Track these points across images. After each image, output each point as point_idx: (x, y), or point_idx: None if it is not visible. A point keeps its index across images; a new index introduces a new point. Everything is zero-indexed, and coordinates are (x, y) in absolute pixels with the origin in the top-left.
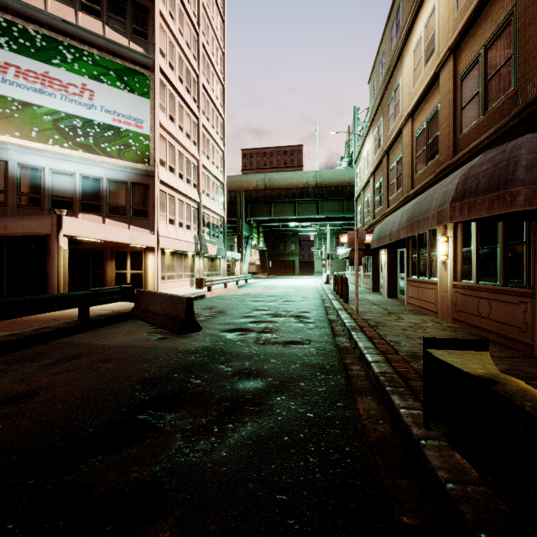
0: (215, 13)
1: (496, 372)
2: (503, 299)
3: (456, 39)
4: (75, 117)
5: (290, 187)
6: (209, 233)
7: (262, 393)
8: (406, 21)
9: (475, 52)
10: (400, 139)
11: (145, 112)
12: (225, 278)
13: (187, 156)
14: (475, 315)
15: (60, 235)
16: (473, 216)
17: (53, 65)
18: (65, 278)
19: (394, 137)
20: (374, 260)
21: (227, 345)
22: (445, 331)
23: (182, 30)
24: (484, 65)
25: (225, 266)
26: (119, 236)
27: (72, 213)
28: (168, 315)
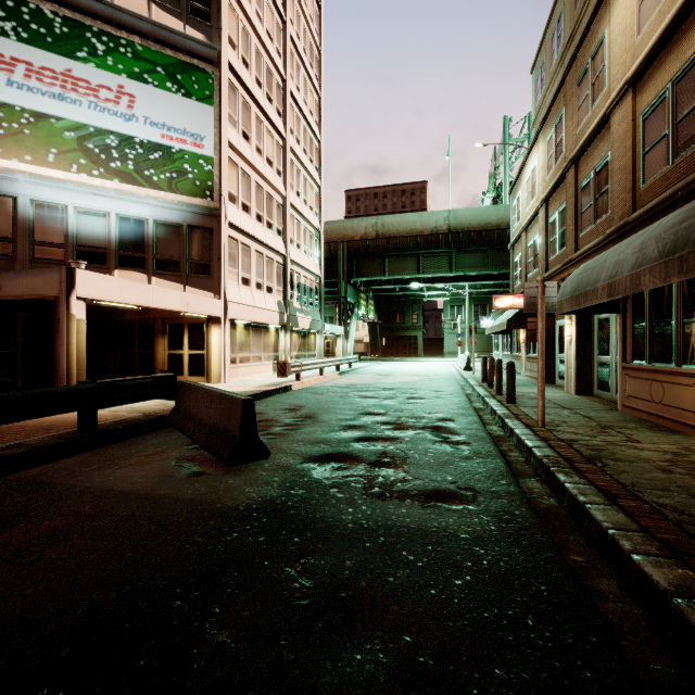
0: None
1: None
2: None
3: None
4: (108, 133)
5: (412, 234)
6: (299, 299)
7: None
8: None
9: None
10: (604, 133)
11: (207, 124)
12: (320, 361)
13: (268, 190)
14: None
15: (73, 297)
16: None
17: (78, 60)
18: (80, 363)
19: (593, 131)
20: None
21: (311, 497)
22: None
23: (261, 14)
24: None
25: (322, 344)
26: (166, 300)
27: (105, 269)
28: (215, 428)
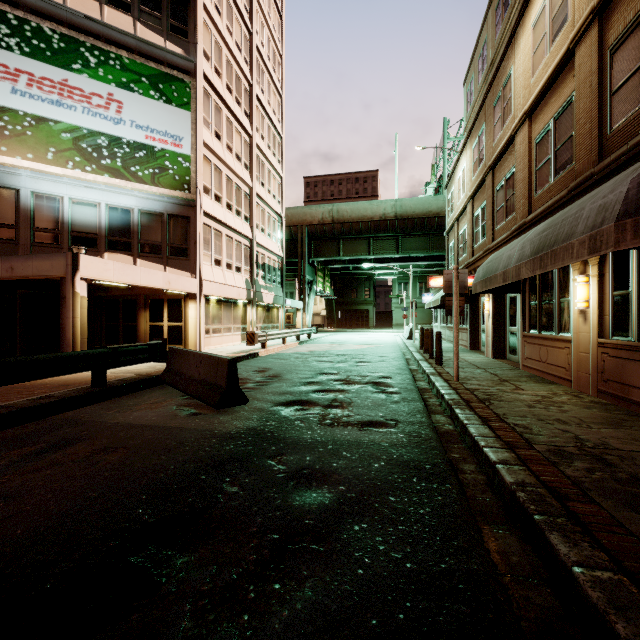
0: (271, 9)
1: None
2: None
3: None
4: (99, 135)
5: (363, 220)
6: (264, 277)
7: (330, 515)
8: None
9: (636, 8)
10: (512, 149)
11: (185, 127)
12: (283, 331)
13: (237, 182)
14: (637, 387)
15: (77, 278)
16: None
17: (73, 71)
18: (82, 333)
19: (503, 146)
20: (473, 309)
21: (281, 426)
22: (592, 410)
23: (231, 28)
24: None
25: (283, 317)
26: (152, 279)
27: (96, 252)
28: (205, 382)
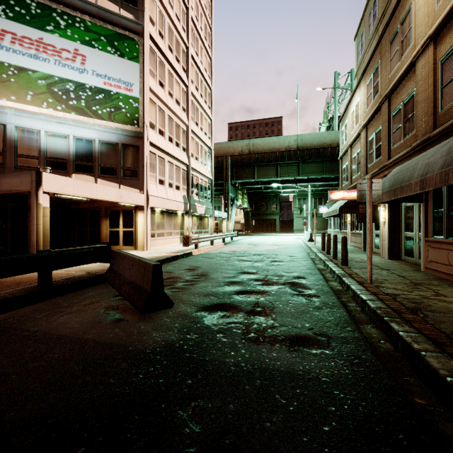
0: None
1: None
2: None
3: None
4: (67, 81)
5: (273, 151)
6: (197, 194)
7: None
8: None
9: None
10: (411, 76)
11: (134, 75)
12: (211, 235)
13: (177, 121)
14: None
15: (40, 192)
16: None
17: (47, 32)
18: (46, 237)
19: (402, 74)
20: None
21: (202, 341)
22: None
23: (172, 2)
24: None
25: (212, 224)
26: (106, 194)
27: (66, 174)
28: (134, 284)
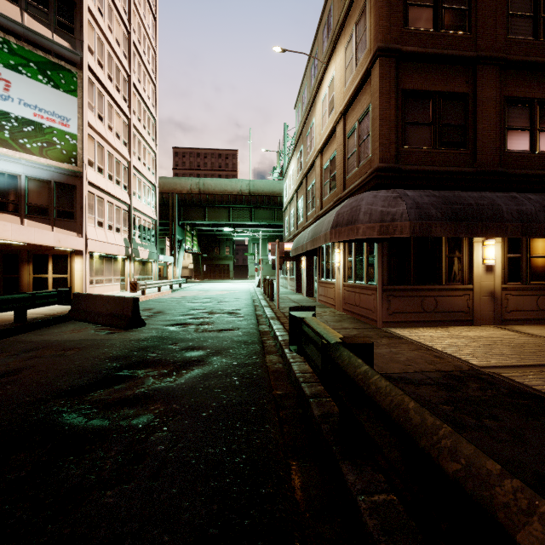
0: (146, 11)
1: (309, 316)
2: (365, 292)
3: (344, 109)
4: None
5: (225, 193)
6: (140, 236)
7: (203, 356)
8: (320, 70)
9: (354, 122)
10: (314, 168)
11: (72, 110)
12: (159, 282)
13: (117, 157)
14: (353, 304)
15: None
16: (341, 239)
17: None
18: None
19: (310, 165)
20: (298, 265)
21: (172, 334)
22: (335, 317)
23: (112, 27)
24: (358, 133)
25: (157, 270)
26: (44, 238)
27: None
28: (113, 315)
